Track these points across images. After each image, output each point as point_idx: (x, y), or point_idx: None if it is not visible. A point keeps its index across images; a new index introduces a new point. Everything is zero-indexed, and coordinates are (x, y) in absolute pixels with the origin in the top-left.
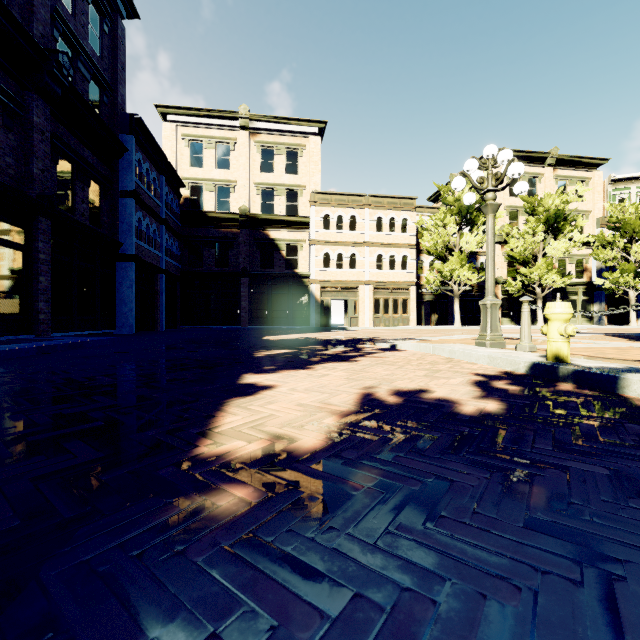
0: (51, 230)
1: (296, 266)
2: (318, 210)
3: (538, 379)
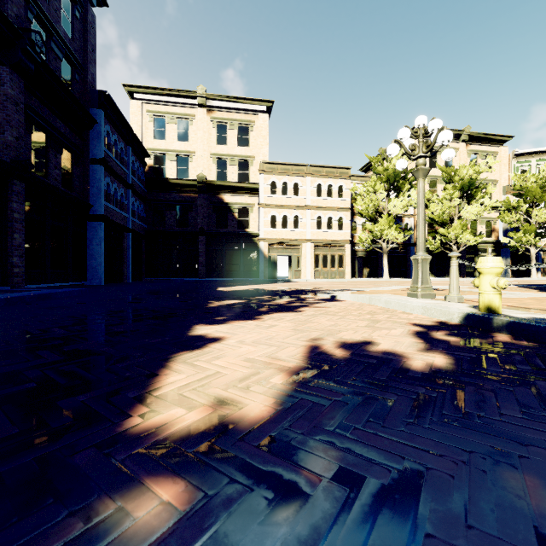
0: (25, 192)
1: (247, 226)
2: (266, 178)
3: (473, 329)
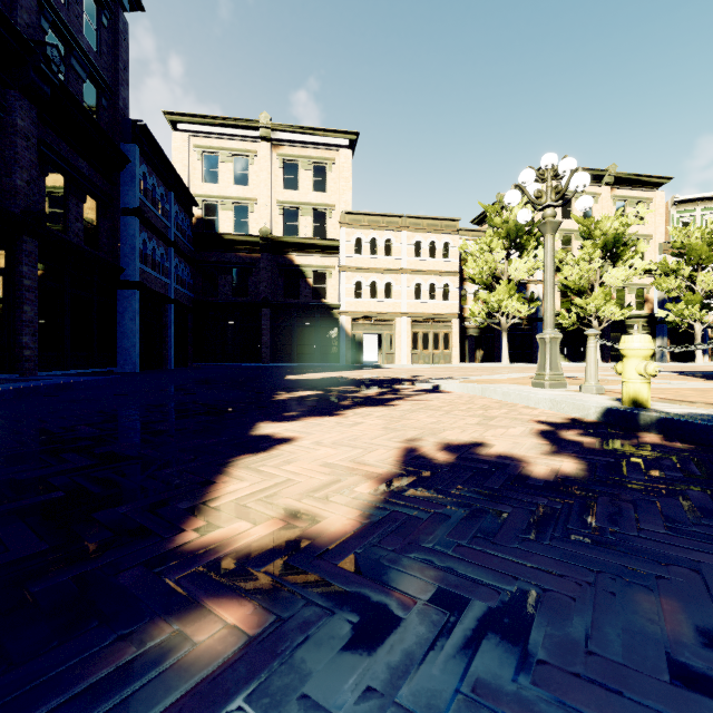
0: (39, 252)
1: (324, 296)
2: (349, 232)
3: (614, 428)
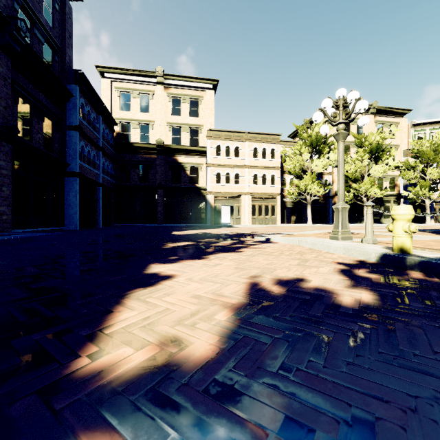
0: (12, 152)
1: (197, 182)
2: (212, 142)
3: (389, 267)
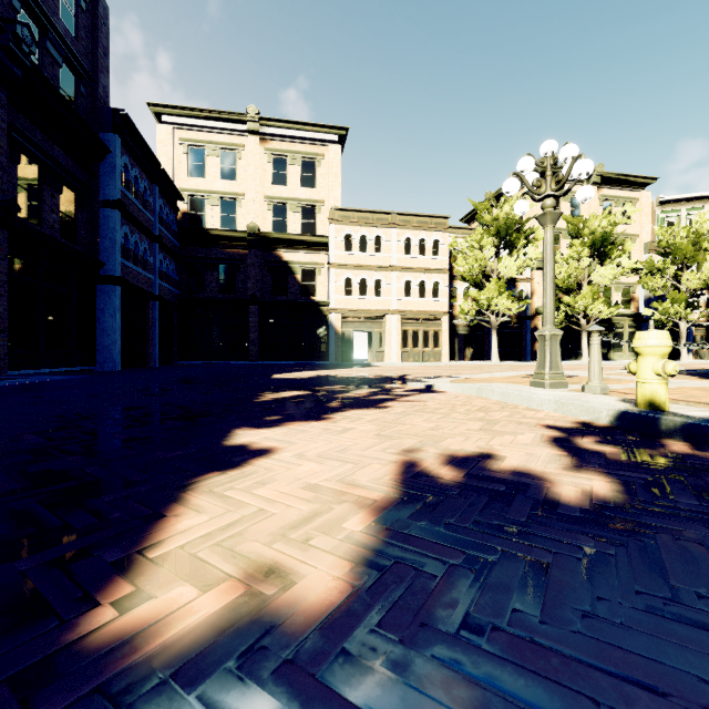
0: (9, 244)
1: (313, 293)
2: (338, 229)
3: (632, 434)
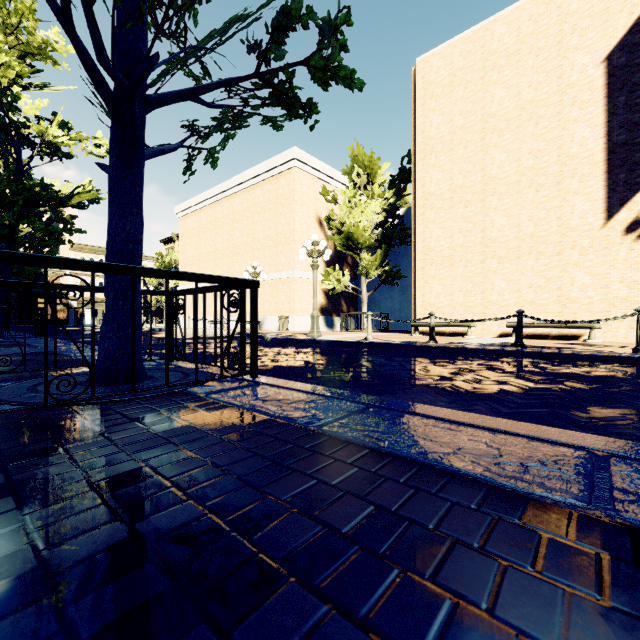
0: None
1: None
2: (76, 254)
3: None
